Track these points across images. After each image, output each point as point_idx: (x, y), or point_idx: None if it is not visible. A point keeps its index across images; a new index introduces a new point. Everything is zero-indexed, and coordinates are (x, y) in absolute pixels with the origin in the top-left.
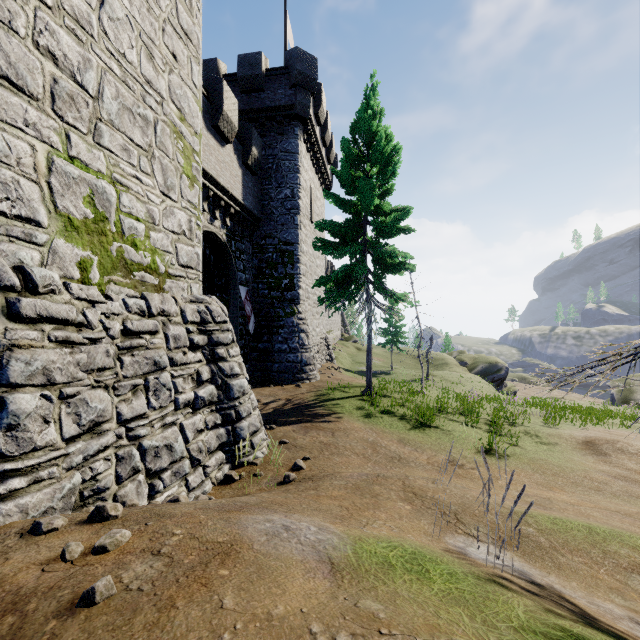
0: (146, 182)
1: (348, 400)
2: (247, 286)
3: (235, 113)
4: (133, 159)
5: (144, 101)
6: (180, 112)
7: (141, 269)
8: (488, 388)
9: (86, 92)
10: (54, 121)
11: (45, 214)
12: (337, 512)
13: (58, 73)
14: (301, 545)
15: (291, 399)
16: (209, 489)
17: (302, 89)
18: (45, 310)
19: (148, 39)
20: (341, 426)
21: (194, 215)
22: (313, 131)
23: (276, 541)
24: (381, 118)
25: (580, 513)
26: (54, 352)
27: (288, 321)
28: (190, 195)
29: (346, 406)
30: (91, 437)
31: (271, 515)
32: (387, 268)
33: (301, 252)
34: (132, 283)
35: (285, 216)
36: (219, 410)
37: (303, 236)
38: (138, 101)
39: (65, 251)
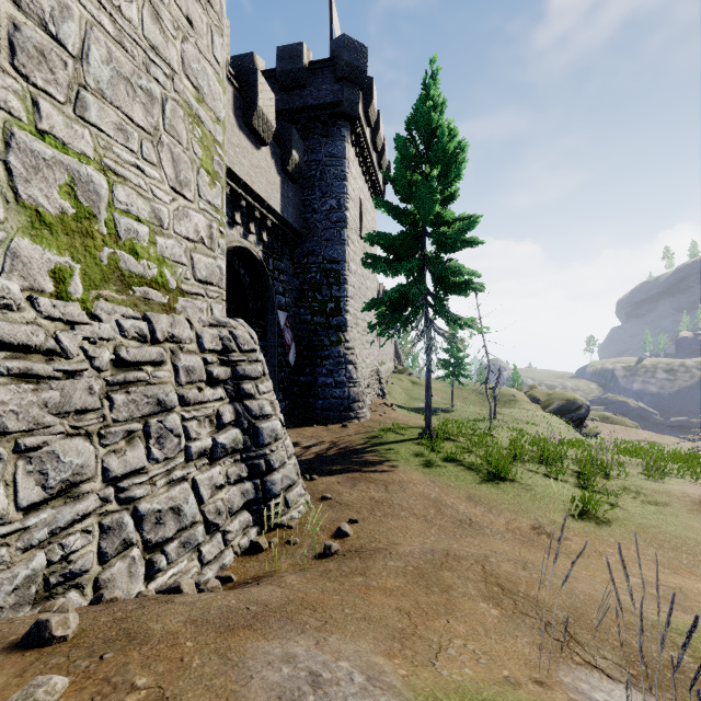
0: (150, 174)
1: (404, 444)
2: (287, 311)
3: (272, 110)
4: (132, 143)
5: (148, 71)
6: (197, 91)
7: (143, 283)
8: (567, 429)
9: (63, 48)
10: (14, 80)
11: None
12: (394, 622)
13: (20, 17)
14: None
15: (336, 442)
16: (230, 561)
17: (350, 83)
18: None
19: None
20: (396, 477)
21: (216, 220)
22: (362, 133)
23: None
24: (443, 110)
25: None
26: (6, 389)
27: (334, 351)
28: (210, 195)
29: (401, 452)
30: (64, 502)
31: (295, 641)
32: (450, 288)
33: (349, 271)
34: (131, 300)
35: (330, 230)
36: (245, 459)
37: (351, 253)
38: (139, 70)
39: (31, 255)
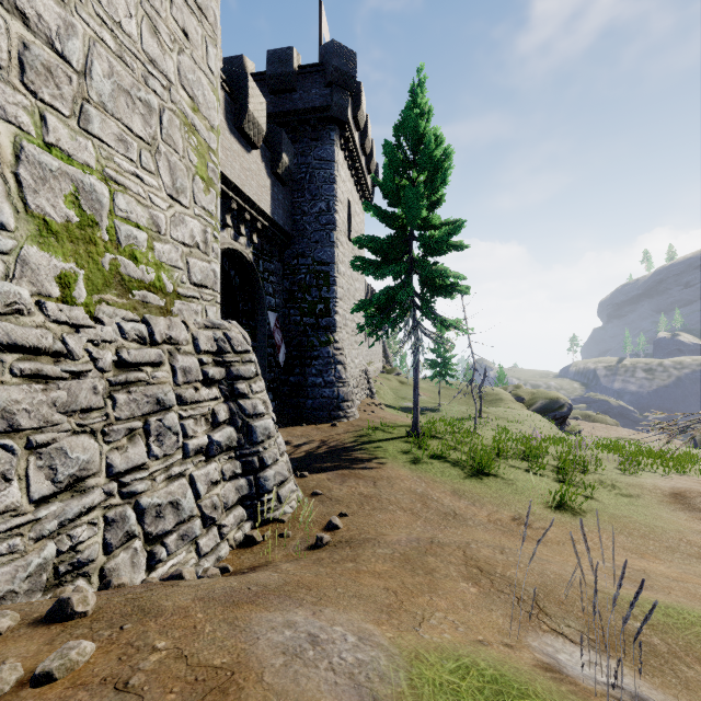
0: (149, 182)
1: (392, 442)
2: (277, 312)
3: (262, 114)
4: (132, 153)
5: (146, 83)
6: (192, 101)
7: (142, 287)
8: (550, 427)
9: (68, 65)
10: (24, 97)
11: (11, 214)
12: (382, 599)
13: (29, 37)
14: (333, 673)
15: (326, 441)
16: (225, 553)
17: (339, 88)
18: (6, 335)
19: (151, 9)
20: (384, 474)
21: (210, 225)
22: (351, 136)
23: (297, 666)
24: (429, 118)
25: (691, 594)
26: (19, 389)
27: (323, 351)
28: (205, 201)
29: (389, 449)
30: (71, 496)
31: (294, 612)
32: (436, 290)
33: (338, 273)
34: (130, 304)
35: (320, 232)
36: (239, 457)
37: (340, 255)
38: (138, 83)
39: (39, 262)
